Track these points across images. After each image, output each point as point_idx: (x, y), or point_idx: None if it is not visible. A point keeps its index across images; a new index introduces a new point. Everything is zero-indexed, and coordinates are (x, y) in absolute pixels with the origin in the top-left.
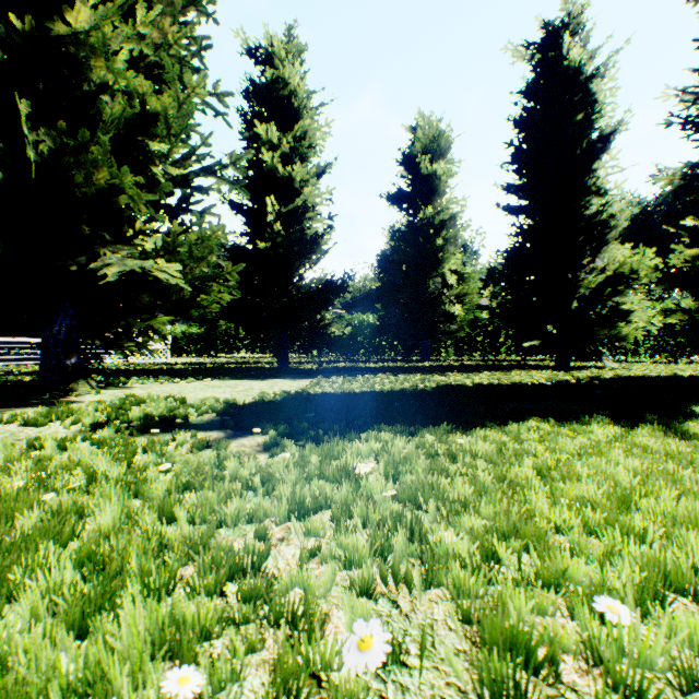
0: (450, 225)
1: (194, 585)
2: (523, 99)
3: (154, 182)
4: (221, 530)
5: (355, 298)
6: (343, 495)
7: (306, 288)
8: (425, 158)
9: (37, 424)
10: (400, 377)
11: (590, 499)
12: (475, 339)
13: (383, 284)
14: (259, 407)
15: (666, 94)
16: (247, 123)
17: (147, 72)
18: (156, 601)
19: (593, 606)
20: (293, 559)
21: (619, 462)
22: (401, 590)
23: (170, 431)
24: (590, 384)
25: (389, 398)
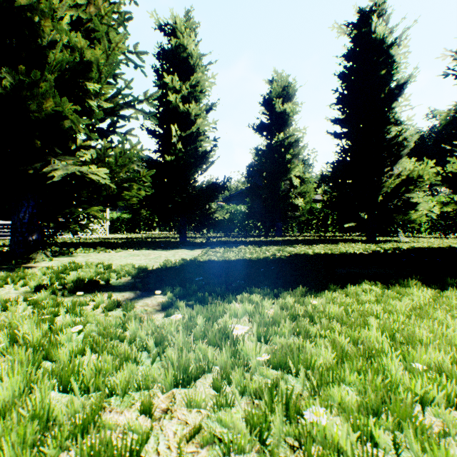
0: (295, 146)
1: None
2: (345, 61)
3: (90, 112)
4: (111, 398)
5: (232, 195)
6: (223, 359)
7: (199, 188)
8: (278, 101)
9: None
10: (263, 248)
11: (443, 368)
12: (312, 221)
13: (251, 185)
14: (162, 272)
15: (444, 54)
16: (158, 76)
17: (87, 35)
18: None
19: None
20: (173, 440)
21: (450, 325)
22: None
23: (94, 292)
24: (394, 254)
25: (256, 264)
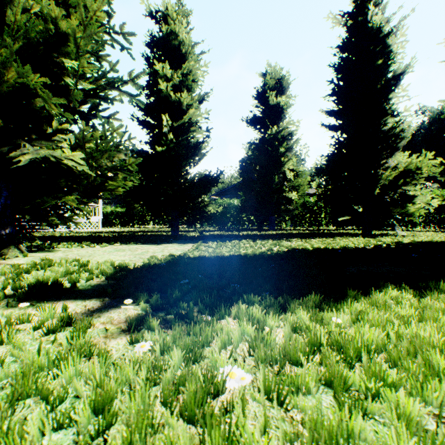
0: (289, 139)
1: None
2: (340, 51)
3: (67, 91)
4: None
5: (225, 189)
6: None
7: (191, 180)
8: (272, 94)
9: None
10: (257, 242)
11: None
12: (305, 215)
13: (244, 178)
14: (142, 273)
15: None
16: (149, 64)
17: (66, 11)
18: None
19: None
20: None
21: None
22: None
23: (50, 300)
24: (399, 248)
25: (252, 261)
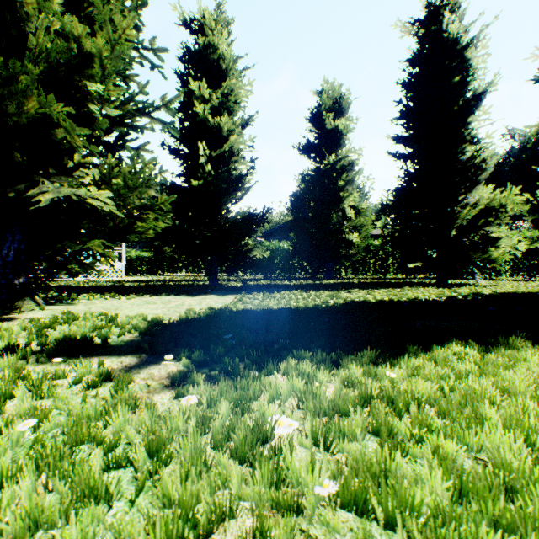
0: (349, 170)
1: None
2: (410, 66)
3: (91, 119)
4: None
5: (273, 229)
6: (256, 490)
7: (232, 220)
8: (329, 116)
9: None
10: (311, 293)
11: None
12: (369, 261)
13: (296, 217)
14: (180, 327)
15: (535, 55)
16: (183, 83)
17: (89, 25)
18: None
19: None
20: None
21: None
22: None
23: (82, 356)
24: (476, 300)
25: (304, 315)
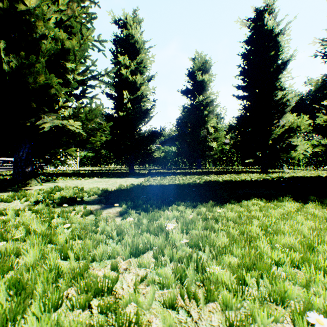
0: (211, 105)
1: (73, 303)
2: (245, 45)
3: (68, 83)
4: (93, 263)
5: (166, 139)
6: (159, 242)
7: (142, 134)
8: (199, 73)
9: (7, 201)
10: (187, 177)
11: (292, 246)
12: (222, 158)
13: (179, 132)
14: (118, 192)
15: (314, 41)
16: (114, 56)
17: (65, 30)
18: (47, 316)
19: (306, 318)
20: (131, 282)
21: (303, 223)
22: (192, 304)
23: (73, 205)
24: (279, 180)
25: (182, 187)
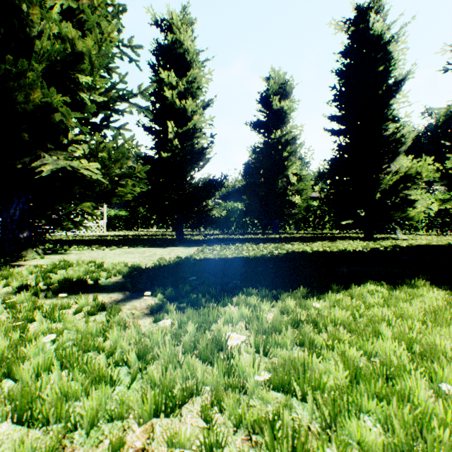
0: (292, 143)
1: None
2: (342, 58)
3: (82, 105)
4: (75, 433)
5: (229, 192)
6: (215, 378)
7: (195, 185)
8: (275, 99)
9: None
10: (260, 245)
11: None
12: (309, 219)
13: (248, 182)
14: (154, 271)
15: (444, 49)
16: (155, 72)
17: (80, 27)
18: None
19: None
20: None
21: None
22: None
23: (80, 293)
24: (394, 251)
25: (253, 262)
